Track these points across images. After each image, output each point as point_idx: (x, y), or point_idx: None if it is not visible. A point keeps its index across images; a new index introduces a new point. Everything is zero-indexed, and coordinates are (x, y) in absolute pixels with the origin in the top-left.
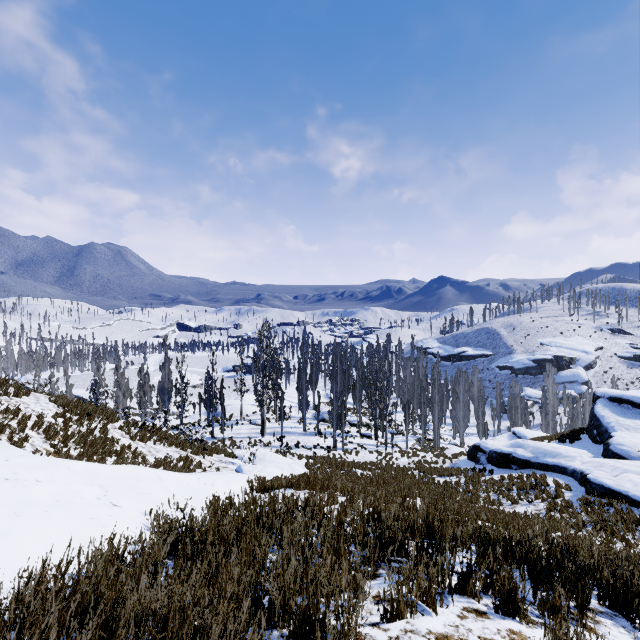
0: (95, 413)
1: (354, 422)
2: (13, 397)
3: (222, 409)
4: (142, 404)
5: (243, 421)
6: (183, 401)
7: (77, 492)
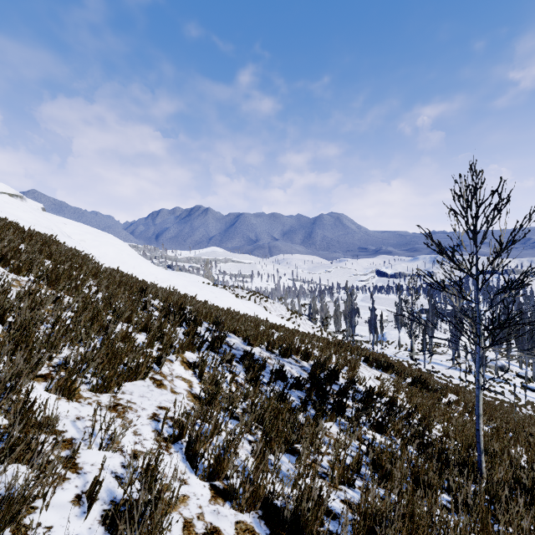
0: (299, 315)
1: (522, 374)
2: (272, 303)
3: (376, 331)
4: (335, 323)
5: (401, 347)
6: (354, 323)
7: (278, 323)
